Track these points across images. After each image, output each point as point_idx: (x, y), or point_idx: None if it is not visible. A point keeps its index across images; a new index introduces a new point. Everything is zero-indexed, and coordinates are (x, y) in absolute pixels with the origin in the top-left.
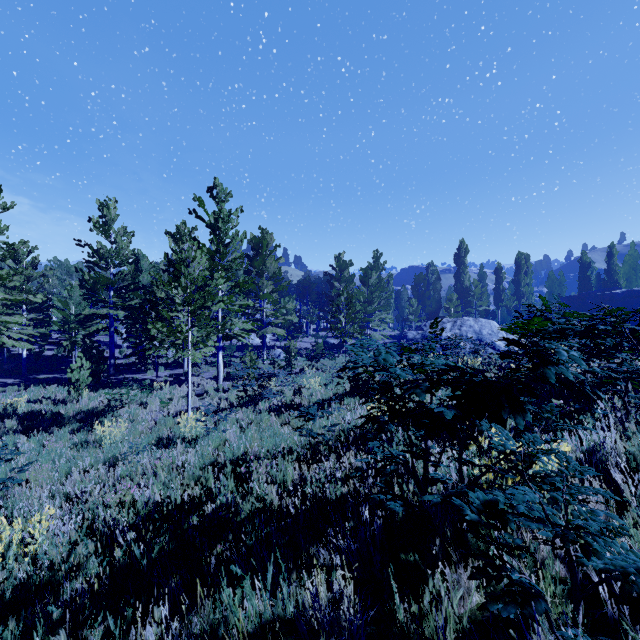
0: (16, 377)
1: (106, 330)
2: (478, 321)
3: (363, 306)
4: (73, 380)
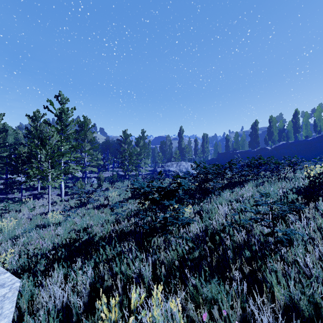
0: None
1: None
2: (187, 163)
3: (136, 156)
4: None
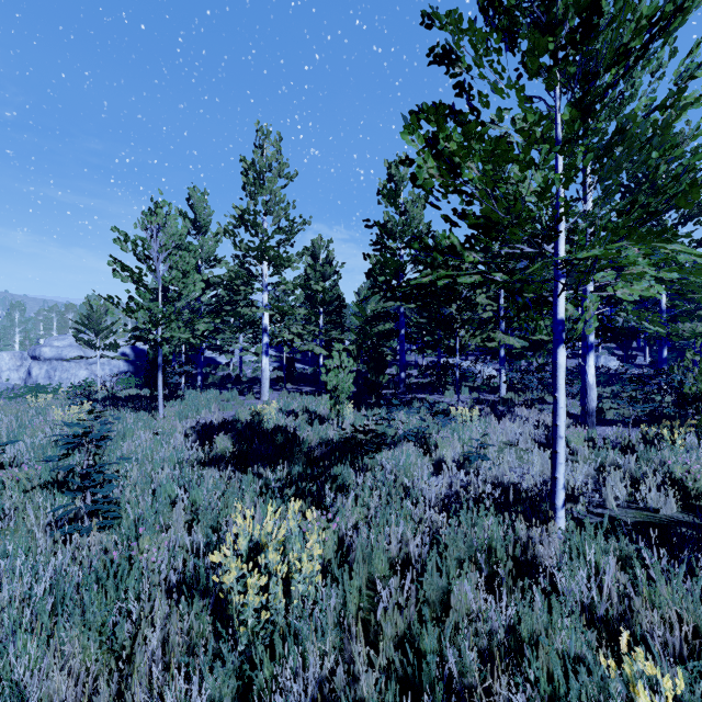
0: (314, 386)
1: (397, 335)
2: None
3: None
4: (329, 387)
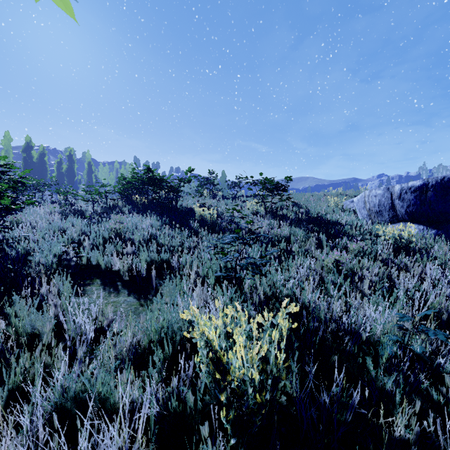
0: None
1: None
2: None
3: None
4: None
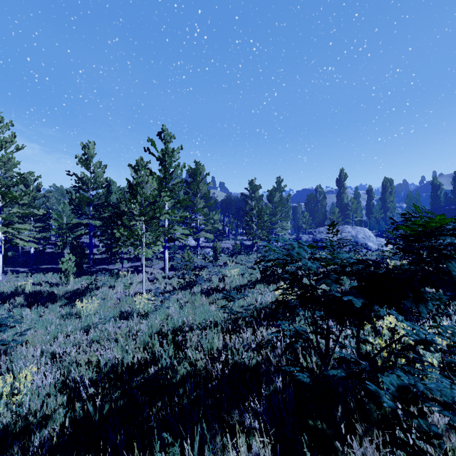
0: (26, 267)
1: (87, 234)
2: (354, 228)
3: (269, 217)
4: (63, 269)
